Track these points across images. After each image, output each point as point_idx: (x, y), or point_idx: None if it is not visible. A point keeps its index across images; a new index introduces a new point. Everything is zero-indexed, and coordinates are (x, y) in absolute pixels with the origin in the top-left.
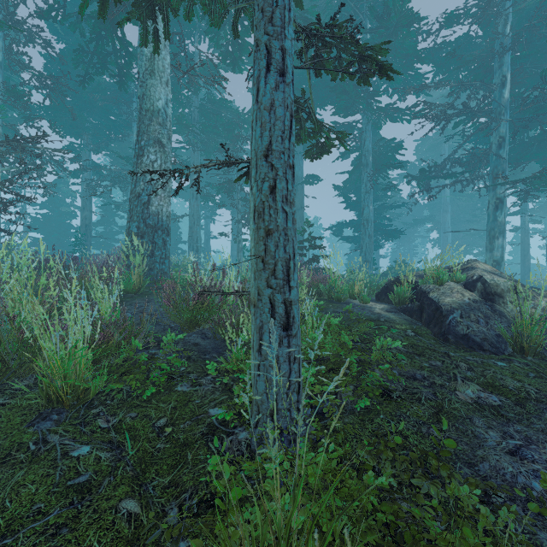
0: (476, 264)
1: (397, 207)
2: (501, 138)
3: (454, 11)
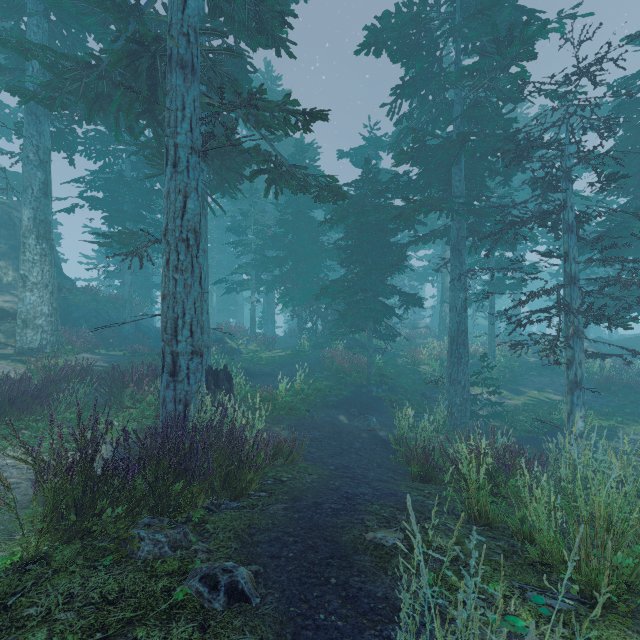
0: None
1: None
2: None
3: None
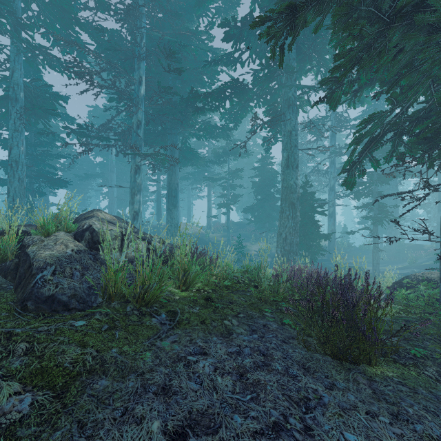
0: (98, 213)
1: (63, 157)
2: (139, 121)
3: (107, 2)
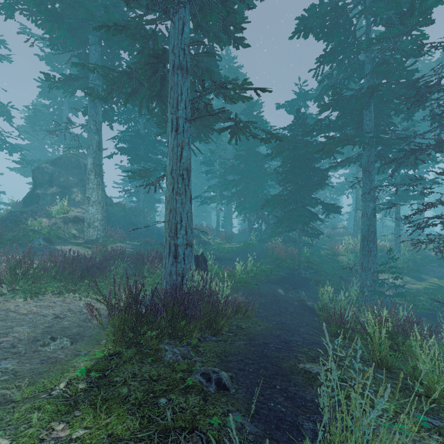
0: None
1: None
2: None
3: None
